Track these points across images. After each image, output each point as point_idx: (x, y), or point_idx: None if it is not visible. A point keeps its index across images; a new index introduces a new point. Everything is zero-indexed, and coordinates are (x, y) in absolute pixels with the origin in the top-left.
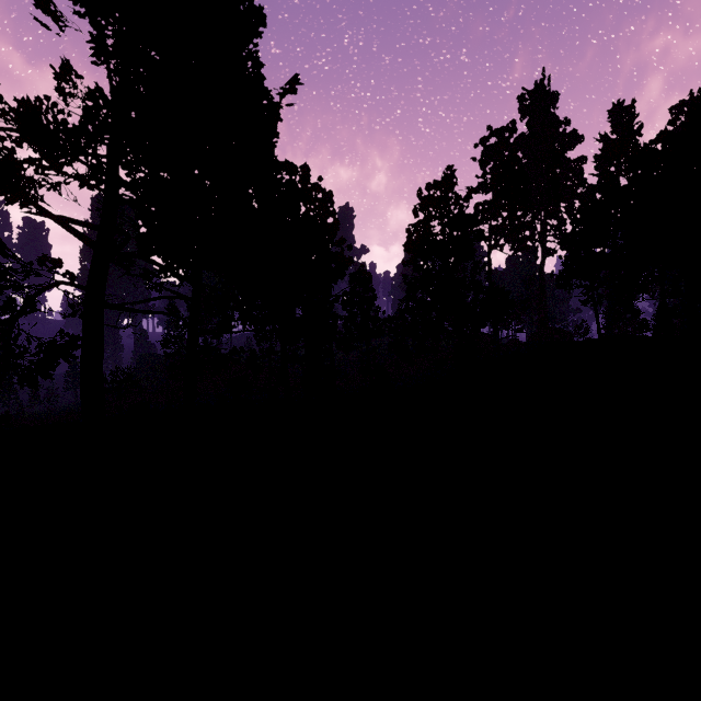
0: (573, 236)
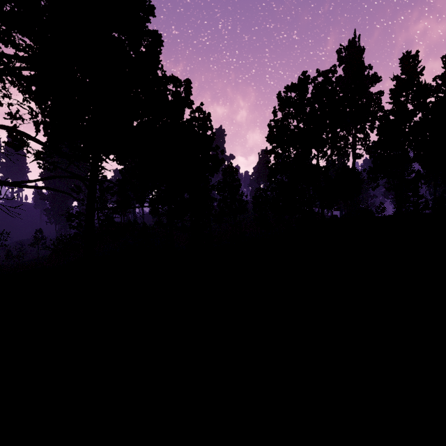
0: (379, 142)
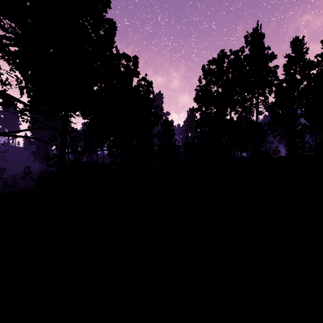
0: (276, 103)
